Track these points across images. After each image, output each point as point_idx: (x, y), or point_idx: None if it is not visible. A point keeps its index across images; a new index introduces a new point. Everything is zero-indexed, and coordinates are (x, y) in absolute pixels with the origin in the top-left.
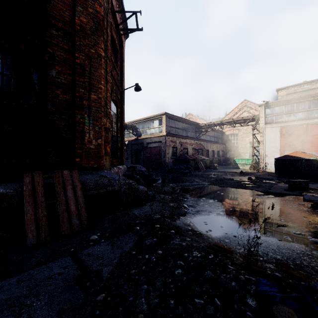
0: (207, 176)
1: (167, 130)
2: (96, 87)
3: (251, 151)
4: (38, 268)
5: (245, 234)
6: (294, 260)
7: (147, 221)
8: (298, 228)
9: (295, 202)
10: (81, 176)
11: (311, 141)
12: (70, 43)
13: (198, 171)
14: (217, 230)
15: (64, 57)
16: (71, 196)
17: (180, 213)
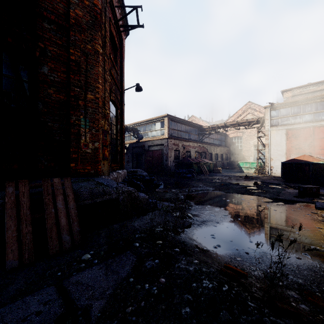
0: (211, 180)
1: (169, 132)
2: (93, 86)
3: (255, 154)
4: (11, 304)
5: (258, 250)
6: (320, 285)
7: (148, 235)
8: (317, 243)
9: (307, 211)
10: (75, 183)
11: (318, 144)
12: (64, 38)
13: (201, 175)
14: (227, 245)
15: (57, 53)
16: (62, 207)
17: (185, 225)
